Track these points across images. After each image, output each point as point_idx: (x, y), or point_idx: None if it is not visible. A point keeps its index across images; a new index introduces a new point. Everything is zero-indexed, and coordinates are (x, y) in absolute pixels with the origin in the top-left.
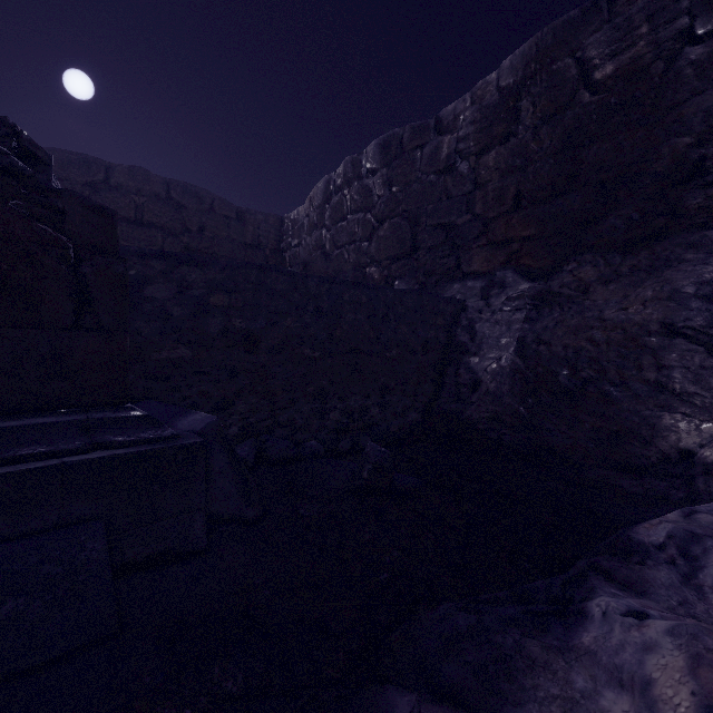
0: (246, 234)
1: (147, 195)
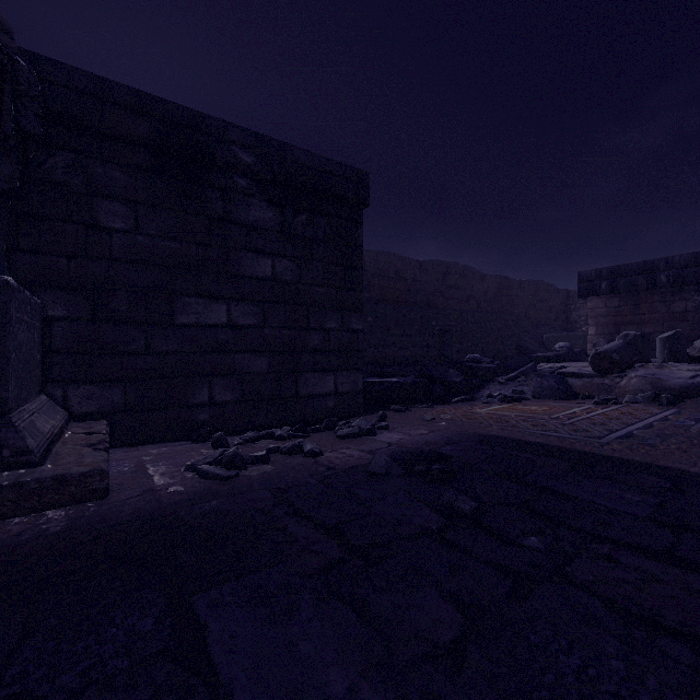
0: (560, 299)
1: (543, 290)
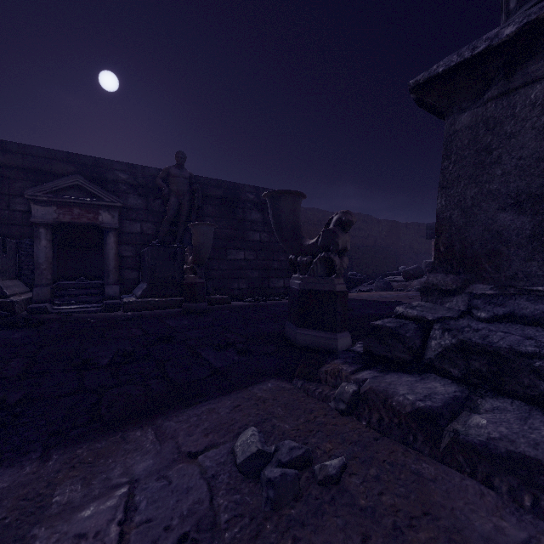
0: None
1: (424, 229)
